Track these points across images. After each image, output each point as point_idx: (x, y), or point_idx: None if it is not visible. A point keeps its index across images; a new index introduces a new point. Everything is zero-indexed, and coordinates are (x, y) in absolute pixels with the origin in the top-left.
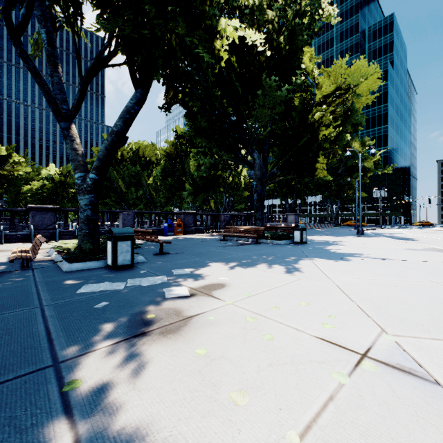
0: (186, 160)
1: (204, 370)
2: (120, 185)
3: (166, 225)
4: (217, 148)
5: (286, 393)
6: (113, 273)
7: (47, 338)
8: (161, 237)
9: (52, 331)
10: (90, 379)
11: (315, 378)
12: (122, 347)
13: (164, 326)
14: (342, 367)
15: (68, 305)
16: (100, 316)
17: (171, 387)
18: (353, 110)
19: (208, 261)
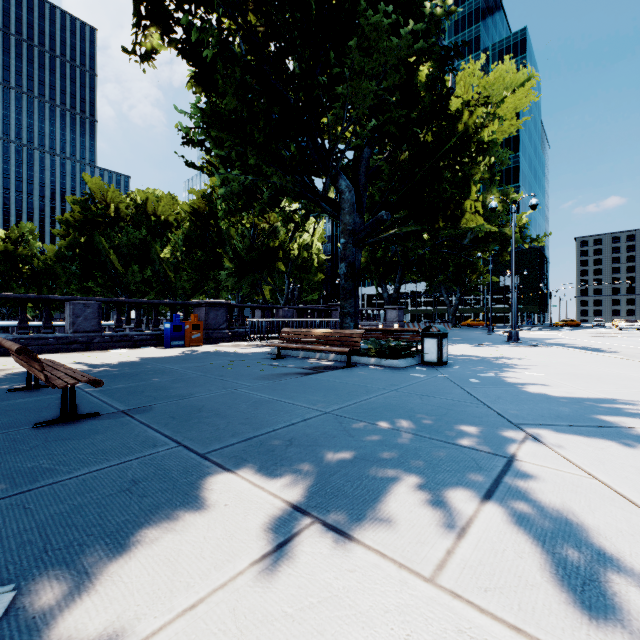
0: None
1: None
2: (112, 259)
3: (168, 326)
4: (263, 161)
5: None
6: None
7: None
8: (156, 350)
9: None
10: None
11: None
12: None
13: None
14: None
15: None
16: None
17: None
18: (491, 142)
19: (193, 471)
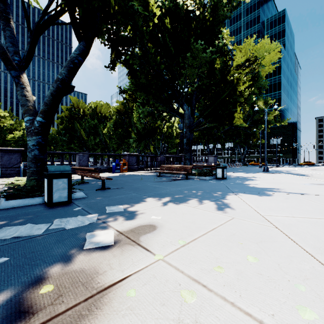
0: (132, 116)
1: None
2: (82, 134)
3: (114, 164)
4: (154, 101)
5: None
6: (46, 211)
7: None
8: (110, 173)
9: None
10: None
11: None
12: None
13: (54, 317)
14: None
15: None
16: None
17: None
18: (259, 76)
19: (143, 197)
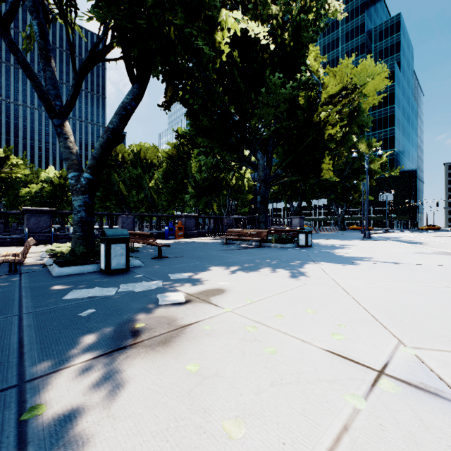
0: (188, 163)
1: (194, 391)
2: (120, 188)
3: (167, 228)
4: (219, 148)
5: (290, 422)
6: (106, 278)
7: (18, 352)
8: (162, 240)
9: (26, 343)
10: (57, 403)
11: (325, 402)
12: (102, 362)
13: (153, 337)
14: (356, 388)
15: (50, 313)
16: (83, 326)
17: (153, 413)
18: (359, 110)
19: (208, 266)
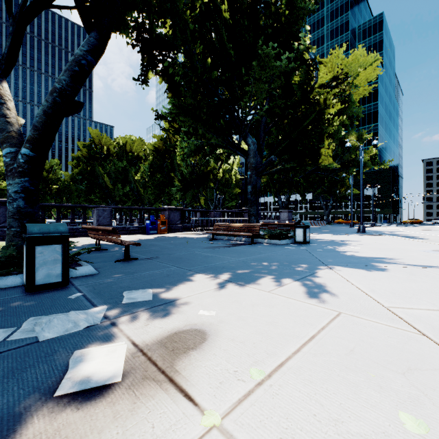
0: (175, 156)
1: None
2: (105, 181)
3: (148, 222)
4: (205, 130)
5: None
6: (19, 301)
7: None
8: (142, 235)
9: None
10: None
11: None
12: None
13: None
14: None
15: None
16: None
17: None
18: (350, 101)
19: (188, 273)
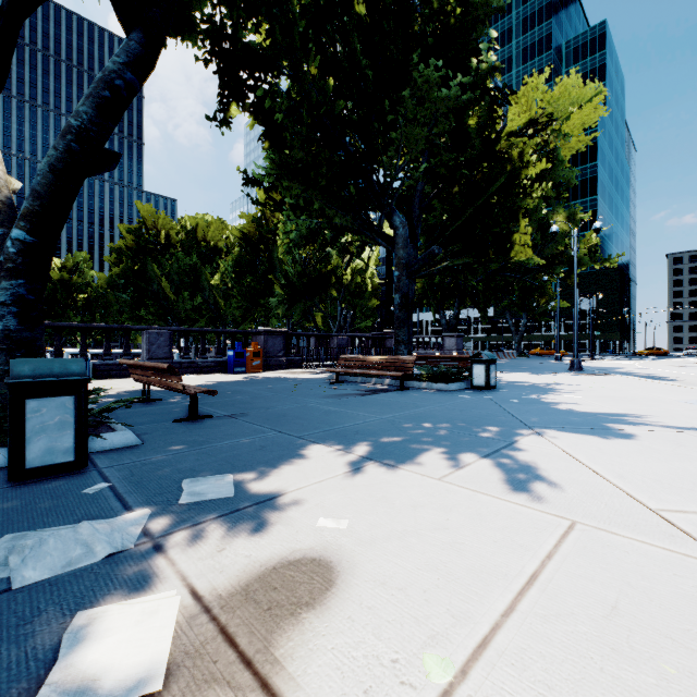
0: (275, 247)
1: None
2: (163, 287)
3: (231, 353)
4: (324, 204)
5: None
6: None
7: None
8: (221, 375)
9: None
10: None
11: None
12: None
13: None
14: None
15: None
16: None
17: None
18: (556, 159)
19: (296, 443)
